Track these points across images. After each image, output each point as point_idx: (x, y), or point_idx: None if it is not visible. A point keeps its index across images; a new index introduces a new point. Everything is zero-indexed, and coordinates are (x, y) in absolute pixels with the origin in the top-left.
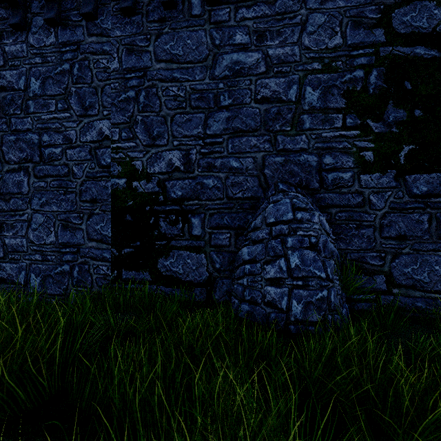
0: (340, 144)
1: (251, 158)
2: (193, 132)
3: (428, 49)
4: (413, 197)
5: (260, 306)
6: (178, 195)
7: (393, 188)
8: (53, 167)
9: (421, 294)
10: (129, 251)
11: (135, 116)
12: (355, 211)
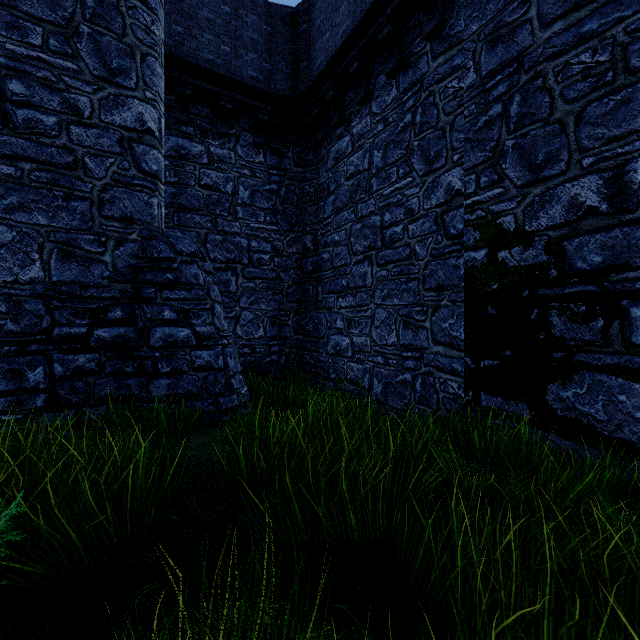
0: None
1: None
2: (636, 123)
3: None
4: None
5: None
6: (592, 263)
7: None
8: (394, 251)
9: None
10: (491, 363)
11: (502, 143)
12: None
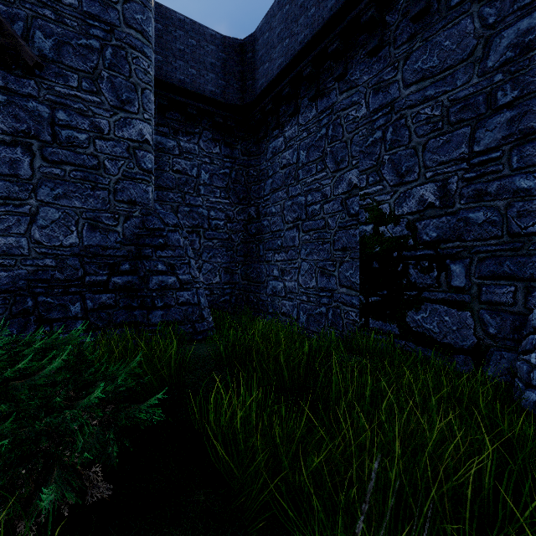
0: None
1: None
2: (453, 155)
3: None
4: None
5: None
6: (431, 237)
7: None
8: (314, 222)
9: None
10: (375, 299)
11: (382, 157)
12: None
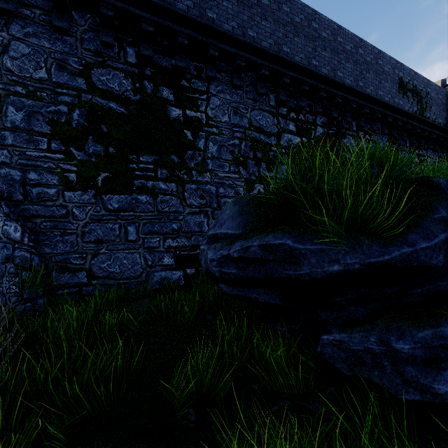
0: (45, 163)
1: None
2: None
3: (119, 106)
4: (108, 211)
5: None
6: None
7: (92, 204)
8: None
9: (114, 282)
10: None
11: None
12: (60, 221)
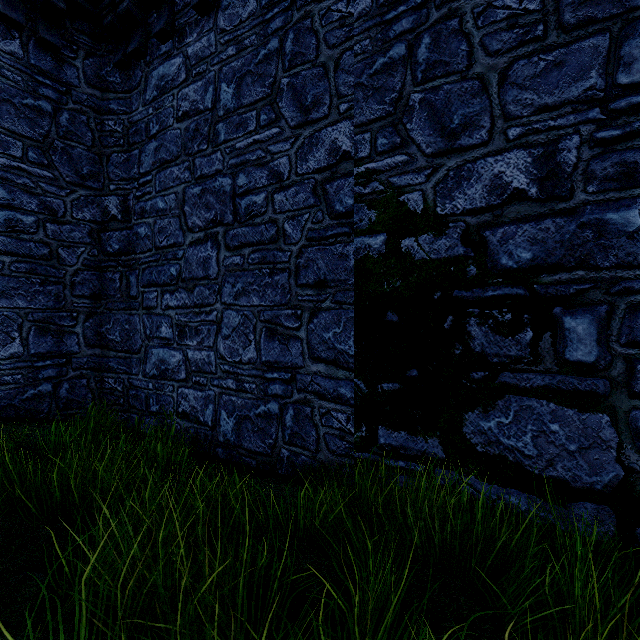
0: None
1: None
2: (570, 92)
3: None
4: None
5: None
6: (519, 260)
7: None
8: (253, 229)
9: None
10: (392, 387)
11: (406, 95)
12: None
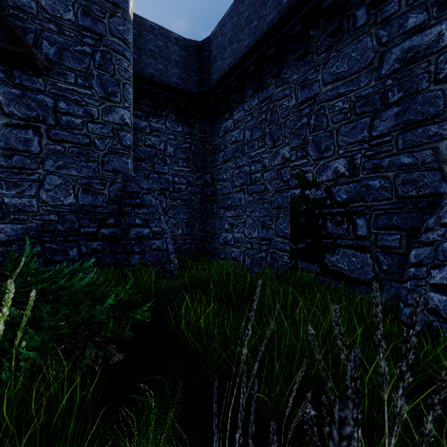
0: None
1: (430, 150)
2: (358, 138)
3: None
4: None
5: (423, 313)
6: (342, 198)
7: None
8: (256, 187)
9: None
10: (302, 246)
11: (307, 137)
12: None
